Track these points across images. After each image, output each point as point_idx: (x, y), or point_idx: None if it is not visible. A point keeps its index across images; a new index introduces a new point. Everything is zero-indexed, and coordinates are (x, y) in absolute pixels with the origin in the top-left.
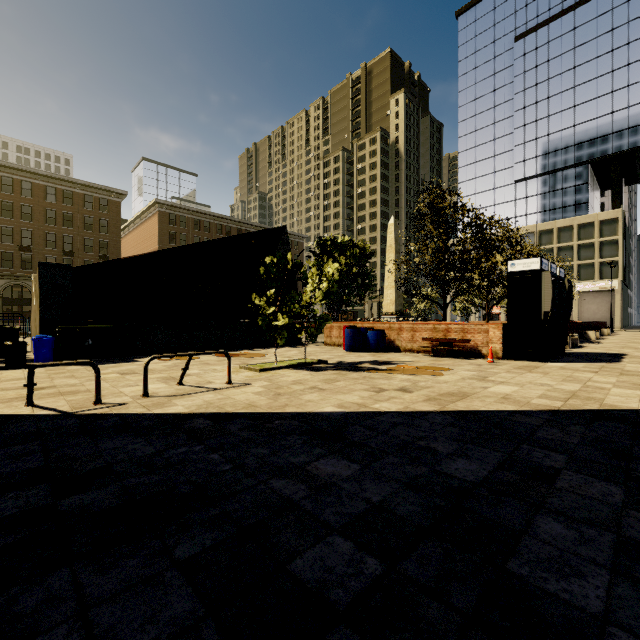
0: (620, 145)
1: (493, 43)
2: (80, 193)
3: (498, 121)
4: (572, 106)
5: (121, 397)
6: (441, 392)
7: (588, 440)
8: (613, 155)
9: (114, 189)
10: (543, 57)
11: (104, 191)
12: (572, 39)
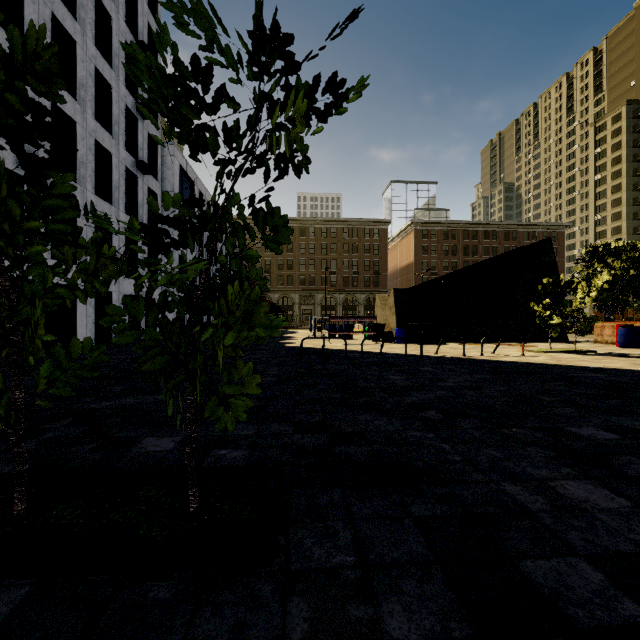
0: None
1: None
2: (362, 228)
3: None
4: None
5: (470, 355)
6: None
7: None
8: None
9: (383, 220)
10: None
11: (376, 223)
12: None
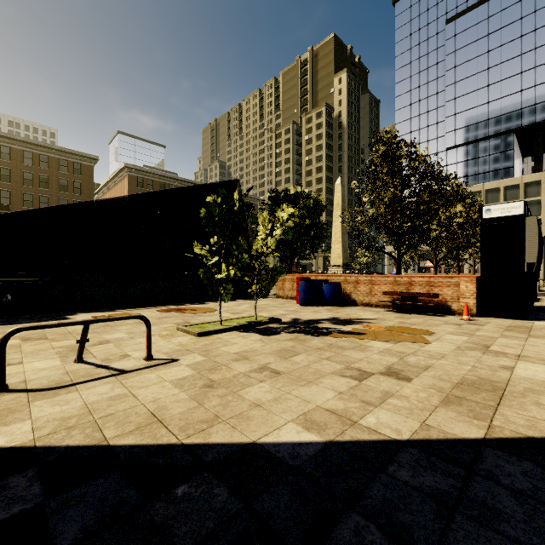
0: (543, 115)
1: (426, 26)
2: (55, 157)
3: (431, 95)
4: (498, 80)
5: None
6: (453, 379)
7: None
8: (536, 124)
9: (87, 154)
10: (472, 37)
11: (77, 156)
12: (498, 20)
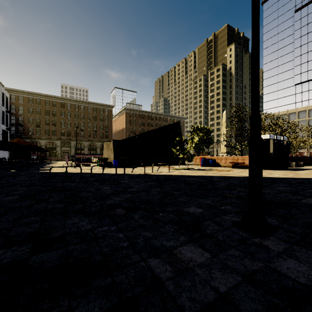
0: None
1: (282, 15)
2: (99, 108)
3: (285, 54)
4: None
5: (147, 172)
6: (223, 174)
7: (245, 179)
8: None
9: (110, 105)
10: (311, 18)
11: (106, 106)
12: None
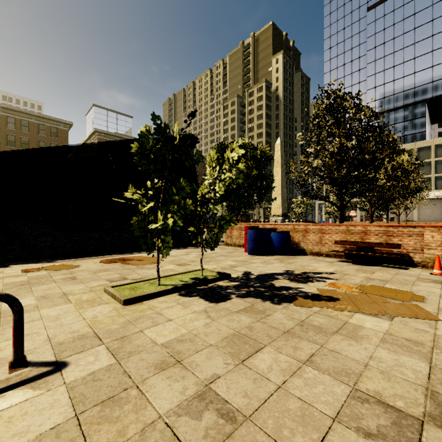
0: None
1: (350, 13)
2: (35, 122)
3: (354, 72)
4: (412, 58)
5: None
6: None
7: None
8: None
9: (62, 120)
10: (390, 22)
11: (54, 121)
12: (412, 7)
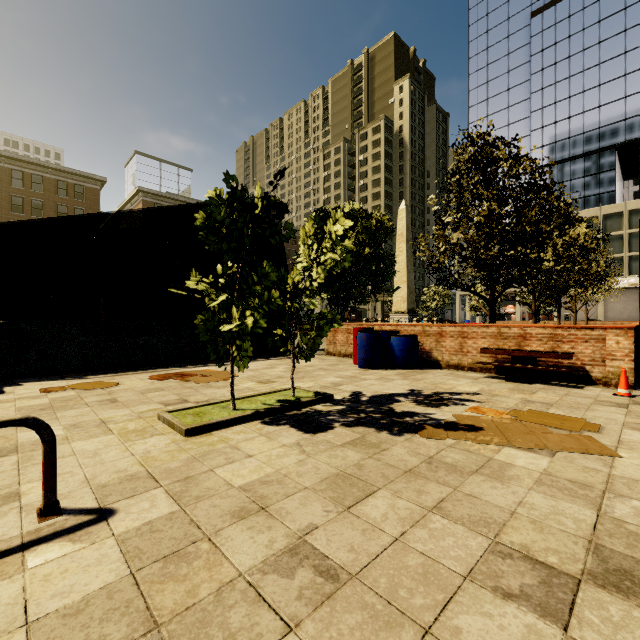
0: None
1: (507, 20)
2: (52, 178)
3: (512, 105)
4: (596, 85)
5: None
6: None
7: None
8: None
9: (91, 175)
10: (563, 33)
11: (80, 177)
12: (596, 12)
